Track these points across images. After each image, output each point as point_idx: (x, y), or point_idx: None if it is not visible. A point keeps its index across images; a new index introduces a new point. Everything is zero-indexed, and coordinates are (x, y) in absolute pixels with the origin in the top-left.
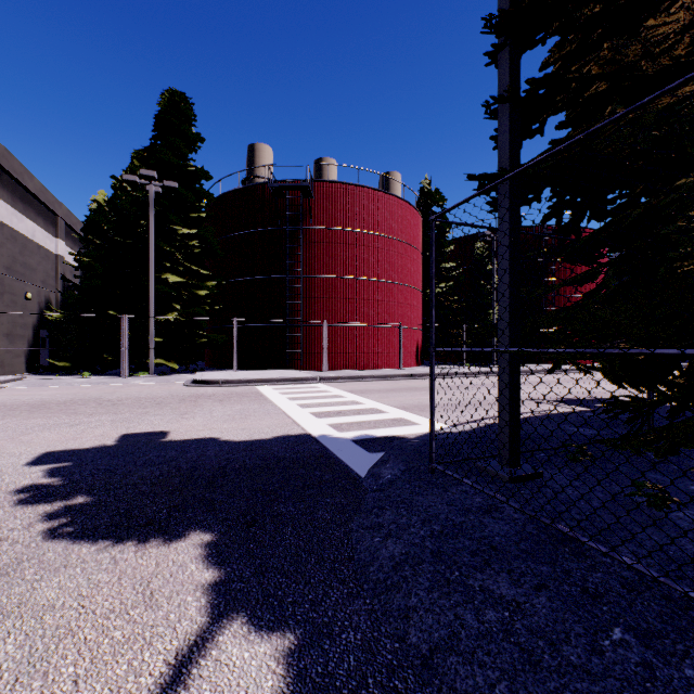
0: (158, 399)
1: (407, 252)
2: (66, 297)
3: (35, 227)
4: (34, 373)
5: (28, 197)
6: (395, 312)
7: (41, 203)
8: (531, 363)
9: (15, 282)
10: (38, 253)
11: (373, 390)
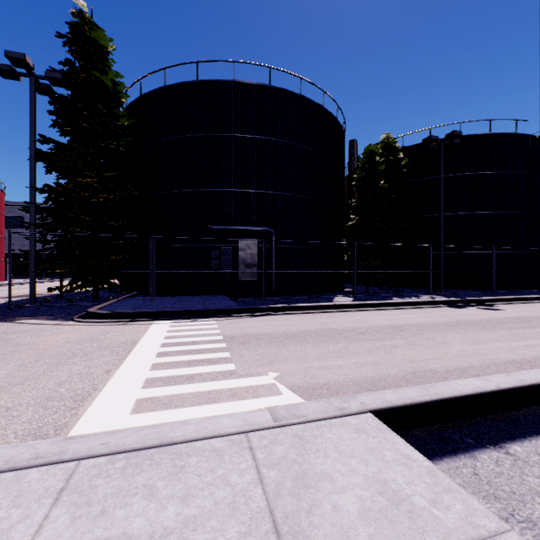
0: None
1: None
2: None
3: None
4: None
5: None
6: None
7: None
8: None
9: None
10: None
11: None
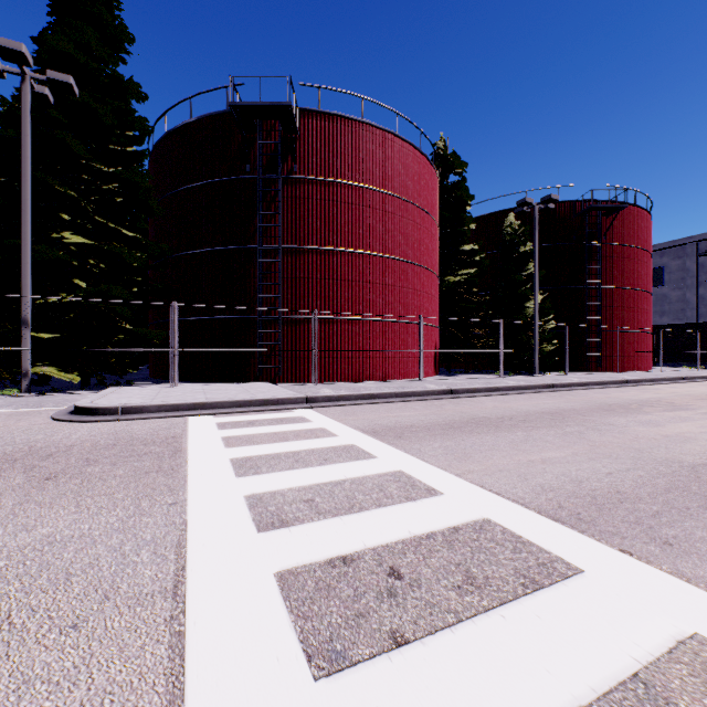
0: None
1: (424, 222)
2: None
3: None
4: None
5: None
6: (410, 302)
7: None
8: (570, 371)
9: None
10: None
11: (416, 429)
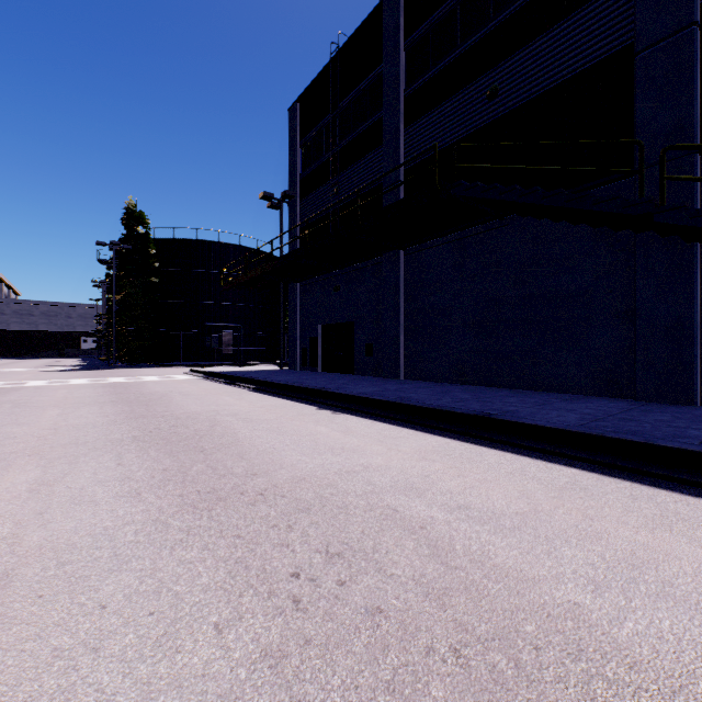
0: None
1: None
2: None
3: None
4: None
5: None
6: None
7: None
8: None
9: None
10: None
11: None
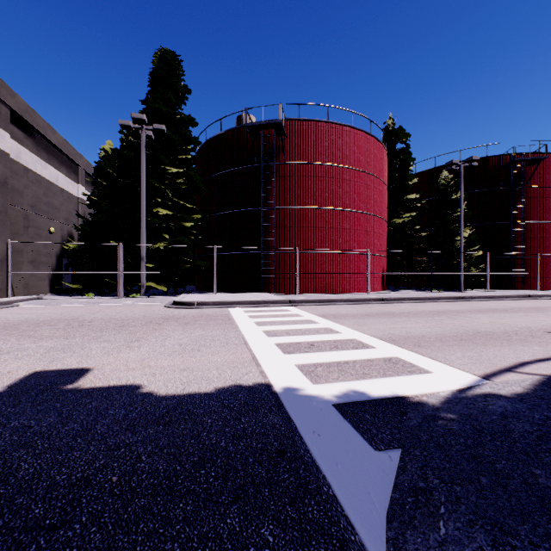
0: (127, 321)
1: (373, 183)
2: (79, 230)
3: (58, 173)
4: (56, 294)
5: (52, 149)
6: (362, 240)
7: (64, 154)
8: (498, 289)
9: (39, 218)
10: (61, 195)
11: (347, 315)
